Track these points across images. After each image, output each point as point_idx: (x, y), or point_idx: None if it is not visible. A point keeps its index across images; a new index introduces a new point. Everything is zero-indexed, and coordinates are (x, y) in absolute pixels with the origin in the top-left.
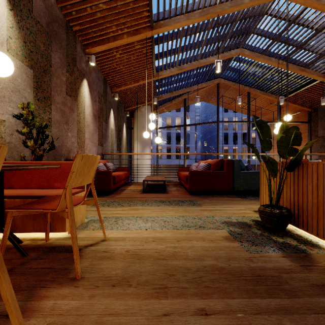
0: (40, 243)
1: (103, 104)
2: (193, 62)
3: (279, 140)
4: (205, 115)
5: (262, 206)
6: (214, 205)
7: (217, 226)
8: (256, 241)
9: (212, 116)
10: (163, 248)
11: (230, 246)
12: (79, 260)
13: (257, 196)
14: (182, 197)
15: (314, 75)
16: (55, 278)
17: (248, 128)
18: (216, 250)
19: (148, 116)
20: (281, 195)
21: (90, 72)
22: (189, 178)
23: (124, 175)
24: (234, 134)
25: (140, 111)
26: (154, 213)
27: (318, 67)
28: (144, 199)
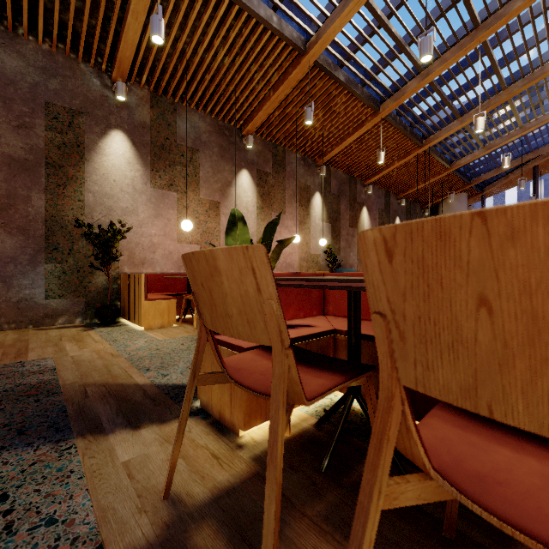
0: None
1: (384, 217)
2: (512, 132)
3: None
4: None
5: None
6: None
7: None
8: None
9: None
10: None
11: None
12: None
13: None
14: None
15: None
16: None
17: None
18: None
19: (459, 208)
20: None
21: (369, 198)
22: None
23: None
24: None
25: (447, 205)
26: None
27: None
28: None
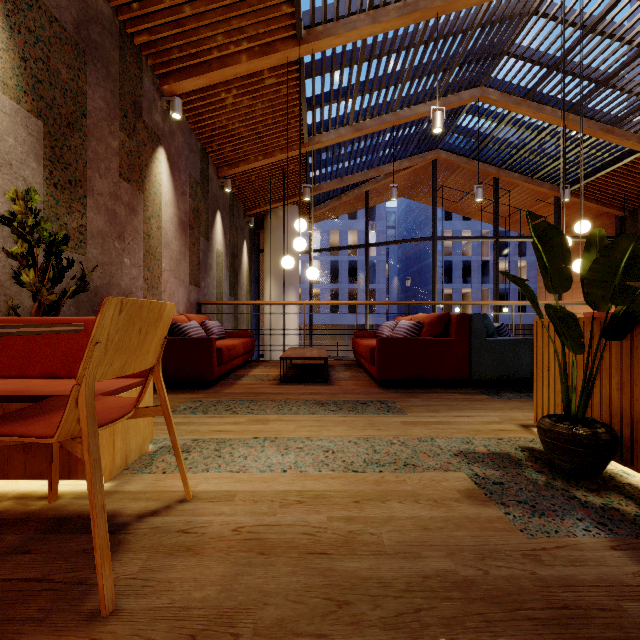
0: (36, 507)
1: (200, 200)
2: (385, 116)
3: (589, 268)
4: (406, 225)
5: (547, 418)
6: (432, 411)
7: (443, 464)
8: (540, 505)
9: (419, 227)
10: (322, 522)
11: (481, 517)
12: (111, 565)
13: (521, 391)
14: (362, 394)
15: (631, 141)
16: (48, 611)
17: (494, 251)
18: (449, 529)
19: (292, 226)
20: (591, 393)
21: (171, 134)
22: (378, 353)
23: (243, 346)
24: (464, 264)
25: (278, 218)
26: (302, 429)
27: (639, 125)
28: (282, 398)
